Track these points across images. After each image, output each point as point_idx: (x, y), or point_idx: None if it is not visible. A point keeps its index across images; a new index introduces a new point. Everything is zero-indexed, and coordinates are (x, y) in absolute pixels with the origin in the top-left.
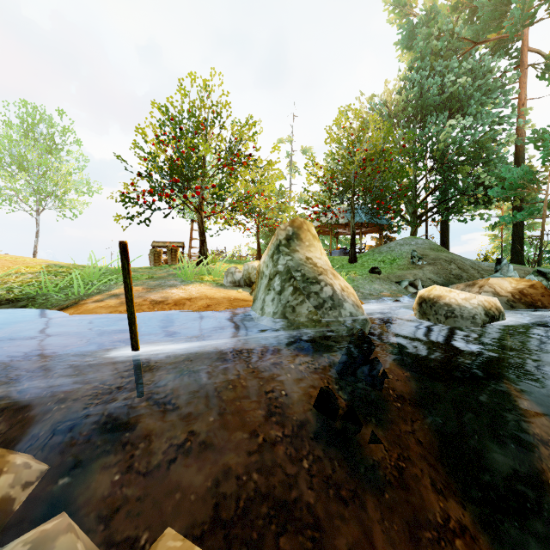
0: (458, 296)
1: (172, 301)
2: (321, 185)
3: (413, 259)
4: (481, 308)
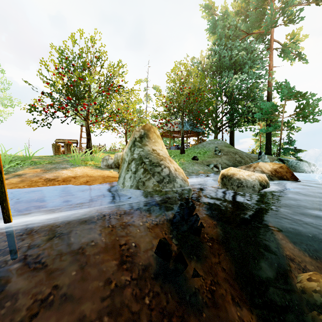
0: (244, 173)
1: (61, 178)
2: (164, 107)
3: (216, 151)
4: (257, 180)
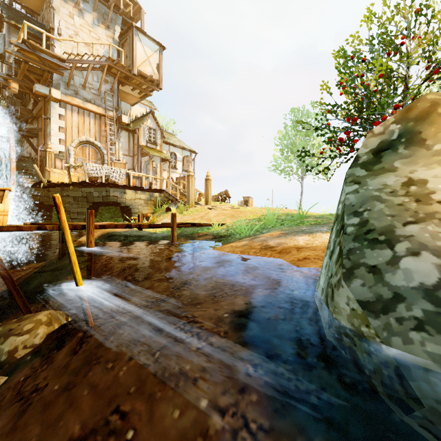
0: None
1: (280, 248)
2: None
3: None
4: None
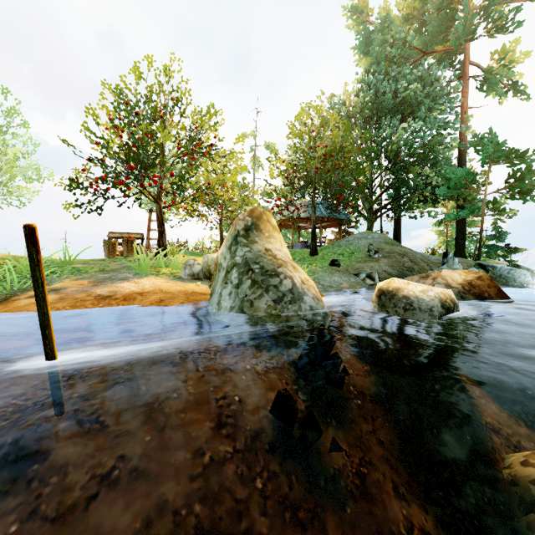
0: (416, 288)
1: (121, 295)
2: (284, 179)
3: (370, 252)
4: (438, 300)
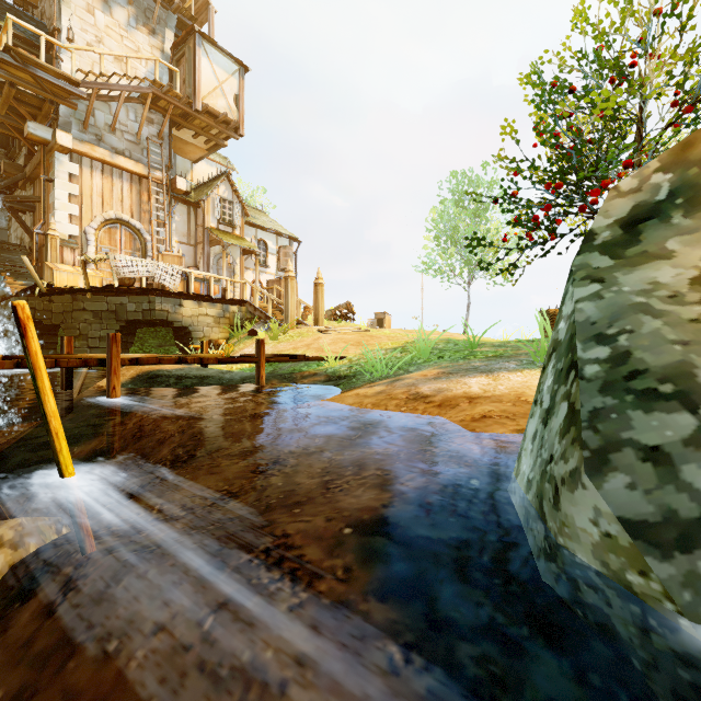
0: None
1: (440, 397)
2: None
3: None
4: None
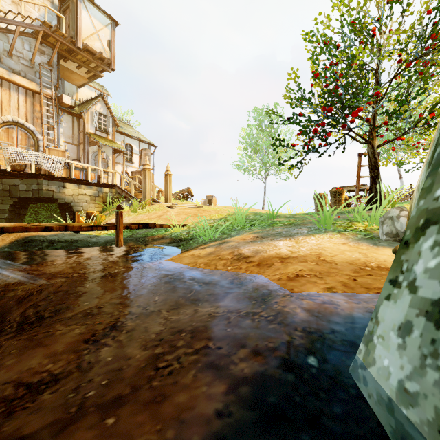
0: None
1: (258, 258)
2: None
3: None
4: None
